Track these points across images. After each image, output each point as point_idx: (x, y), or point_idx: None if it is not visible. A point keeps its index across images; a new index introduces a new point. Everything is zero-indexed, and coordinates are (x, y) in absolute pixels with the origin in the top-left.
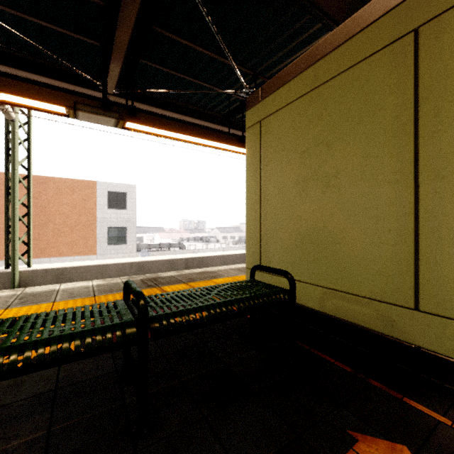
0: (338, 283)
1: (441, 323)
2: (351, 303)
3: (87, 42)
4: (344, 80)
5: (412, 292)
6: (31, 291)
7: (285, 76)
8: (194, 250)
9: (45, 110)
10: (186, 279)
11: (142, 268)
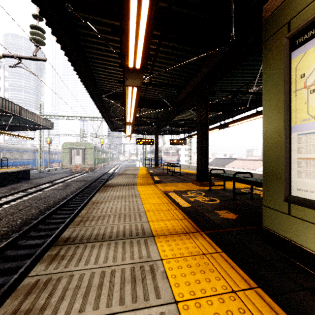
0: None
1: None
2: None
3: None
4: None
5: None
6: None
7: None
8: None
9: None
10: None
11: None
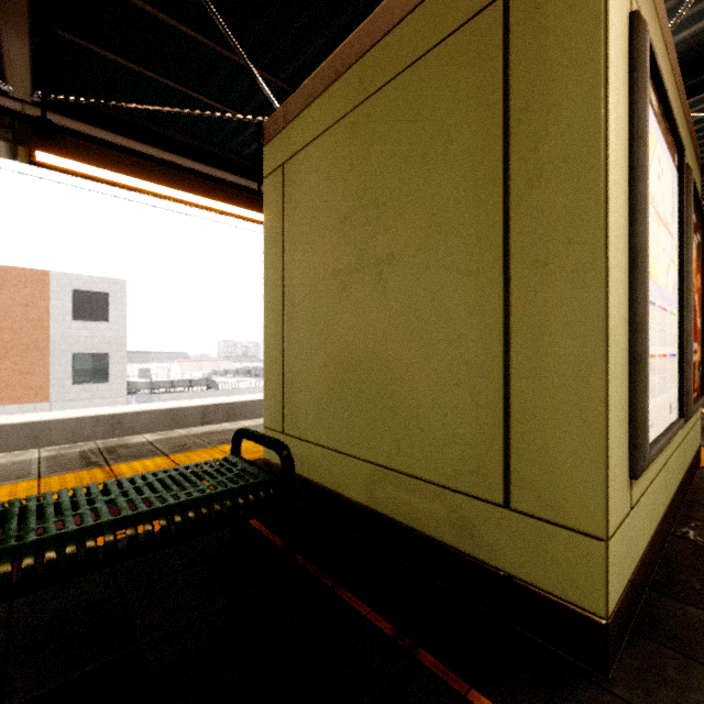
0: (394, 456)
1: (543, 533)
2: (412, 492)
3: None
4: (402, 88)
5: (500, 475)
6: None
7: (318, 82)
8: (232, 390)
9: None
10: (174, 446)
11: (119, 425)
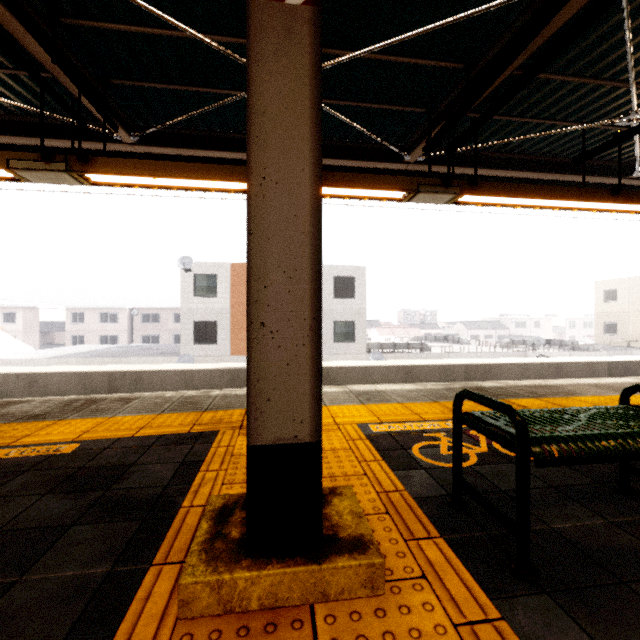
0: None
1: None
2: None
3: (408, 112)
4: None
5: None
6: (355, 389)
7: None
8: (442, 353)
9: (381, 198)
10: (527, 392)
11: (410, 374)
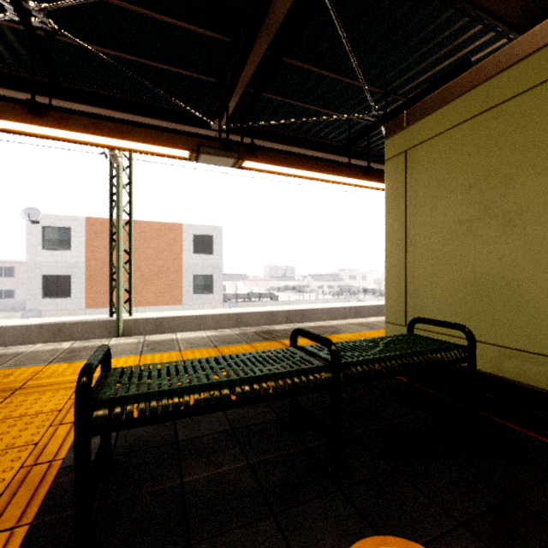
0: (522, 342)
1: None
2: (542, 366)
3: (203, 80)
4: (531, 99)
5: None
6: (152, 339)
7: (442, 97)
8: (287, 301)
9: (169, 155)
10: None
11: (240, 320)
